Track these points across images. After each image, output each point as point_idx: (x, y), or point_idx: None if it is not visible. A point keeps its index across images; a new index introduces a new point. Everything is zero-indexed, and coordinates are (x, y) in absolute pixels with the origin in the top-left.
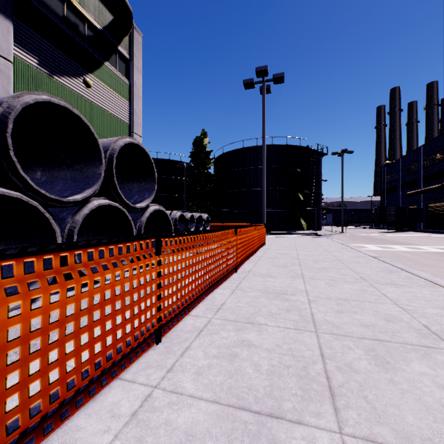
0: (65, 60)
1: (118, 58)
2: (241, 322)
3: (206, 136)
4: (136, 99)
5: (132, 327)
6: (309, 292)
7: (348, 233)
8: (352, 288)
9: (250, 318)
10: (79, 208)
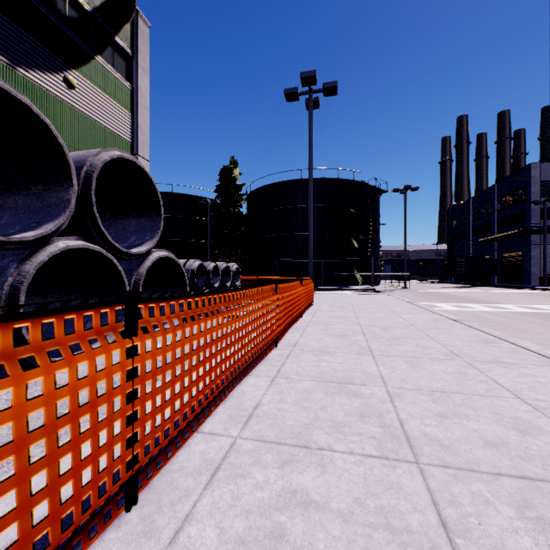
0: (35, 46)
1: (116, 53)
2: (287, 446)
3: (236, 165)
4: (141, 110)
5: (53, 506)
6: (387, 379)
7: (412, 288)
8: (446, 370)
9: (303, 434)
10: (31, 252)
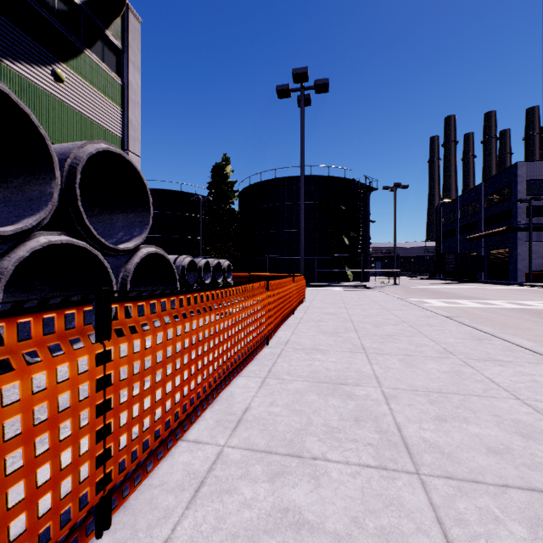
0: (22, 38)
1: (106, 47)
2: (278, 455)
3: (228, 162)
4: (132, 105)
5: None
6: (381, 379)
7: (402, 285)
8: (441, 369)
9: (295, 441)
10: (10, 248)
